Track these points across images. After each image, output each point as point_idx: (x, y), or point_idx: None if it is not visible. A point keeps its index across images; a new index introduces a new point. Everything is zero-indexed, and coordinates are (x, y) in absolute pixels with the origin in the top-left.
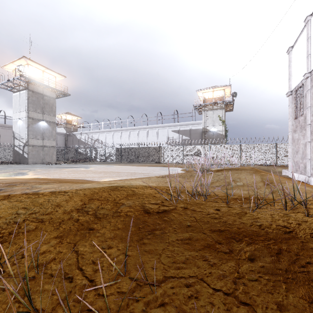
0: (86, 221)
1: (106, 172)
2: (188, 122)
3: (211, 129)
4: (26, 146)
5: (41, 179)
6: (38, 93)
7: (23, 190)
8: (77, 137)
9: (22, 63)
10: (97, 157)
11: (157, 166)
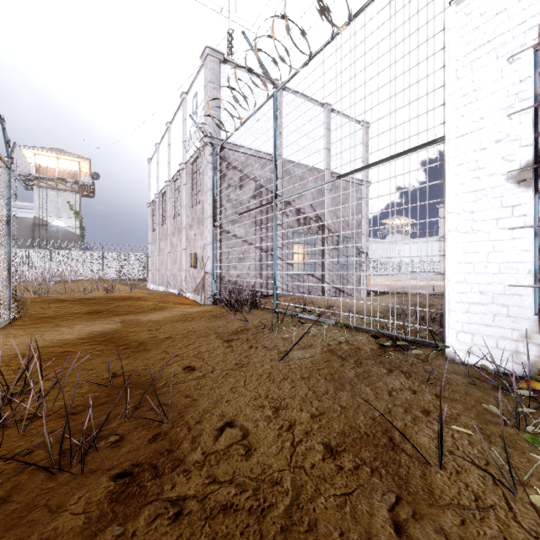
0: None
1: None
2: None
3: (54, 223)
4: None
5: None
6: None
7: None
8: None
9: None
10: None
11: None
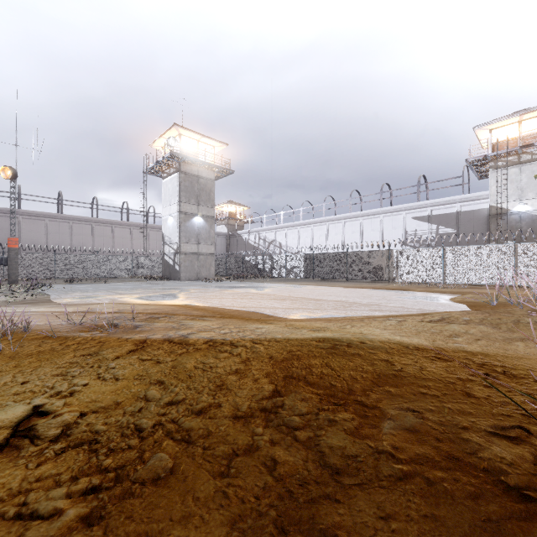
0: (299, 480)
1: (294, 298)
2: (451, 197)
3: (514, 209)
4: (177, 254)
5: (194, 308)
6: (192, 174)
7: (166, 331)
8: (243, 238)
9: (172, 134)
10: (274, 270)
11: (387, 288)
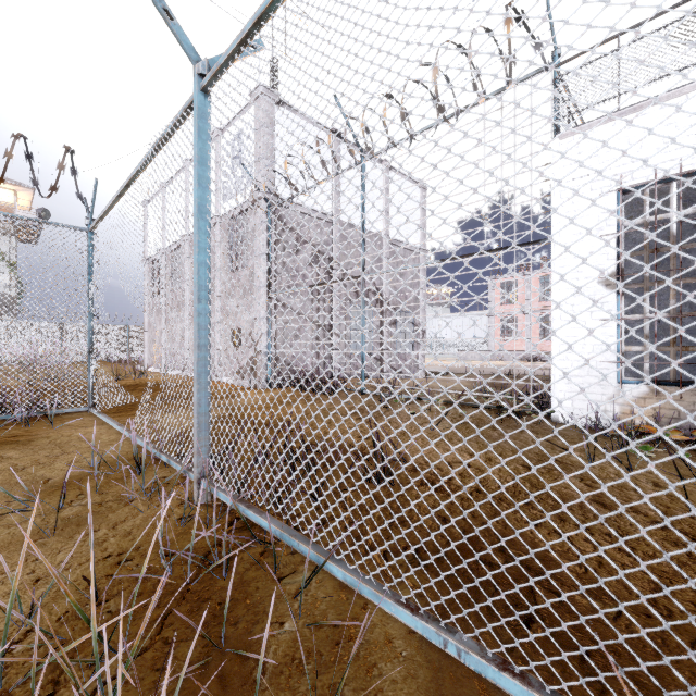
0: None
1: None
2: None
3: None
4: None
5: None
6: None
7: None
8: None
9: None
10: None
11: None
